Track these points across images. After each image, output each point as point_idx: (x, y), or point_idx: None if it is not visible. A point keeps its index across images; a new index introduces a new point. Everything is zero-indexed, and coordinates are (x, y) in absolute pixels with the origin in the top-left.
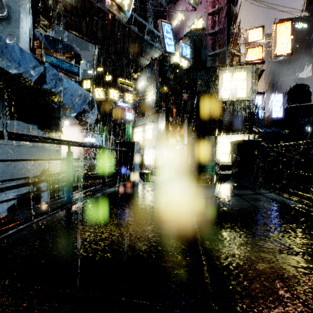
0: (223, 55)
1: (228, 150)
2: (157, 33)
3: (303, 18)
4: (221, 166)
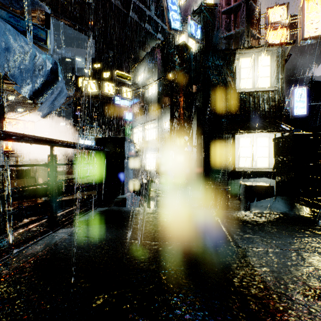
0: (241, 37)
1: (248, 153)
2: (159, 22)
3: None
4: (240, 172)
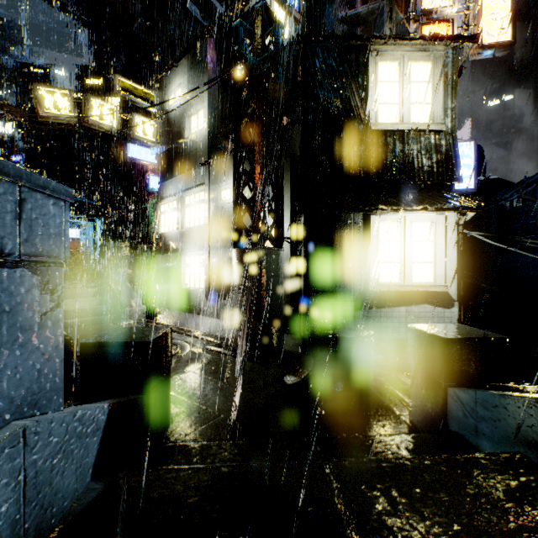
0: (376, 22)
1: (396, 254)
2: (215, 3)
3: None
4: (380, 294)
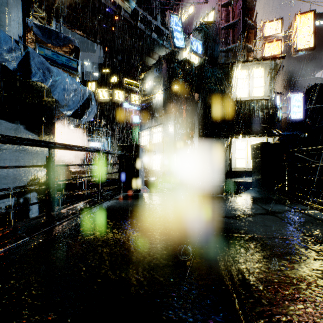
0: (238, 50)
1: (243, 155)
2: (165, 30)
3: (320, 14)
4: (236, 172)
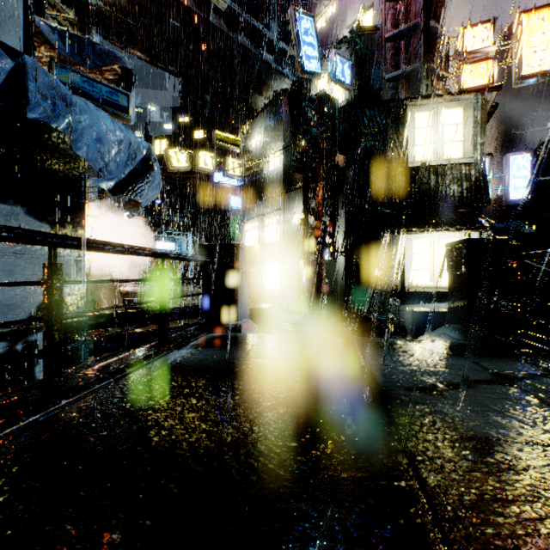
0: (416, 77)
1: (426, 263)
2: (286, 48)
3: None
4: (413, 293)
